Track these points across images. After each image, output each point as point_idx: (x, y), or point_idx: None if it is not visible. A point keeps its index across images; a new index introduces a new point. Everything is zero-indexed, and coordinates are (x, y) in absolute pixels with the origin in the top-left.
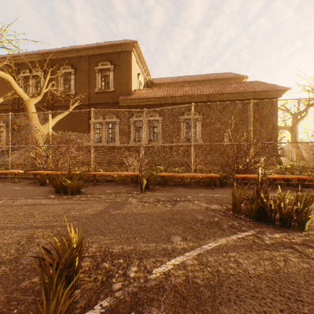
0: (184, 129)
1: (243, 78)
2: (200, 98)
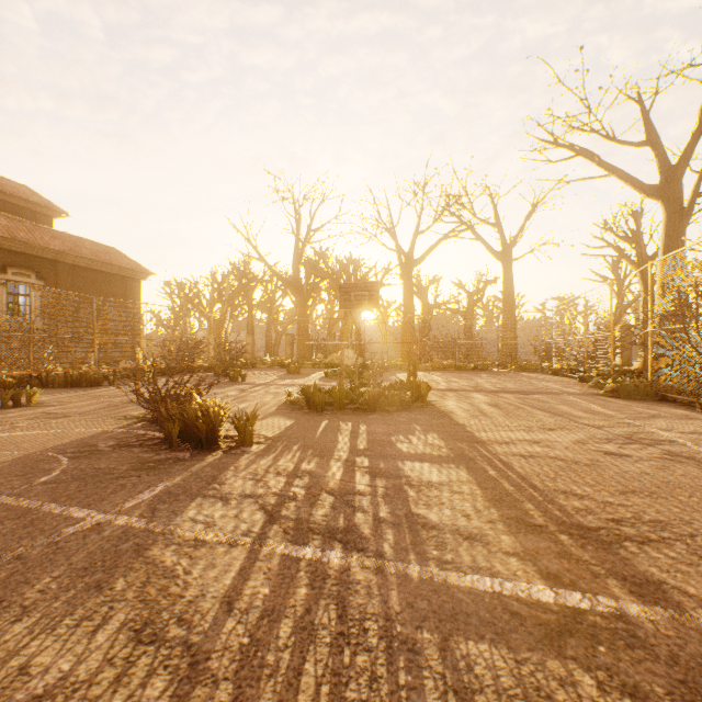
0: (6, 298)
1: (61, 214)
2: (44, 253)
